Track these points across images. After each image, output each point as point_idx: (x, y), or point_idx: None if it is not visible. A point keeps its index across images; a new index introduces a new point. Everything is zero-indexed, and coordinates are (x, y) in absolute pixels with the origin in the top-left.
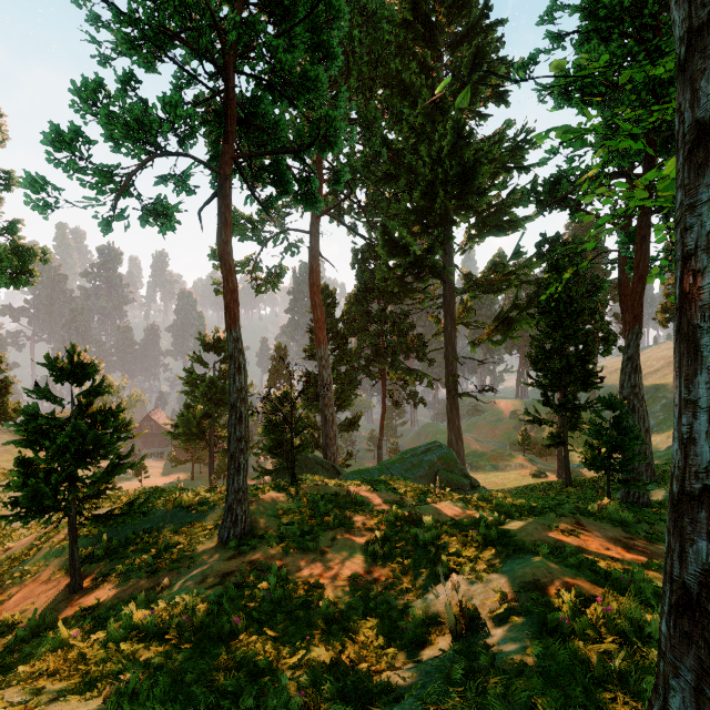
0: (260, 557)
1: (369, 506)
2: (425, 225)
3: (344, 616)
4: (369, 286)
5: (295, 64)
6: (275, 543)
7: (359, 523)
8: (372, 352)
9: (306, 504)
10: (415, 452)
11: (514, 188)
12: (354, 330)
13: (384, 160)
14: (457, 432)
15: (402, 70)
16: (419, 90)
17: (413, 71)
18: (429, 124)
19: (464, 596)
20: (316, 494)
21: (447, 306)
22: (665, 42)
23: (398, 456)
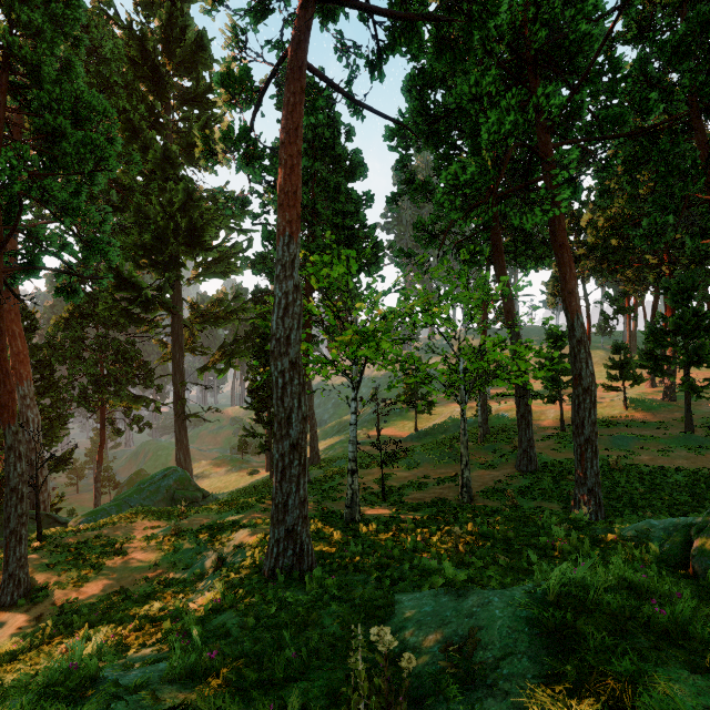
0: (59, 598)
1: (134, 536)
2: (154, 261)
3: (155, 590)
4: (86, 311)
5: (57, 177)
6: (65, 585)
7: (131, 549)
8: (90, 382)
9: (74, 552)
10: (153, 480)
11: (235, 243)
12: (65, 357)
13: (113, 199)
14: (186, 450)
15: (130, 110)
16: (150, 140)
17: (141, 112)
18: (160, 172)
19: (220, 552)
20: (80, 542)
21: (176, 336)
22: (316, 226)
23: (136, 488)
